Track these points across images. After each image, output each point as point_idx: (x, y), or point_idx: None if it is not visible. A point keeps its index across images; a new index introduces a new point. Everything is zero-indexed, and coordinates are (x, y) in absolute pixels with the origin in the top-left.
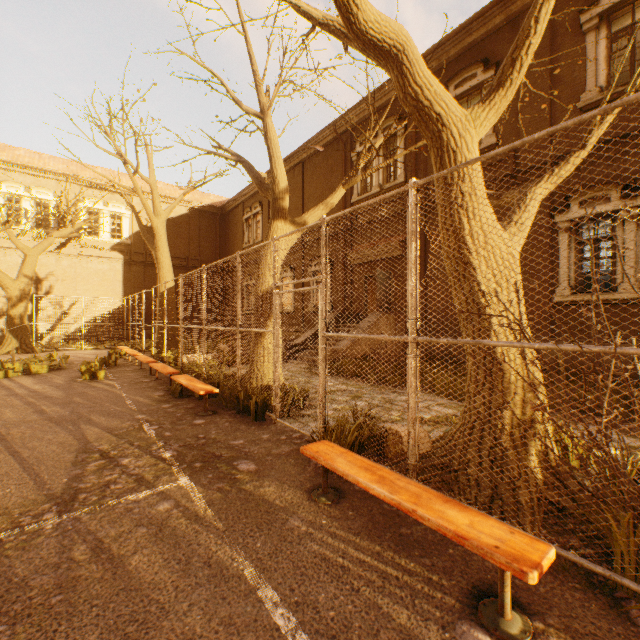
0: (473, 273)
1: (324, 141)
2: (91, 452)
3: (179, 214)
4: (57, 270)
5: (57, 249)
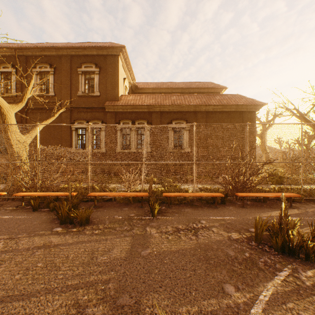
0: (12, 146)
1: None
2: None
3: None
4: None
5: None
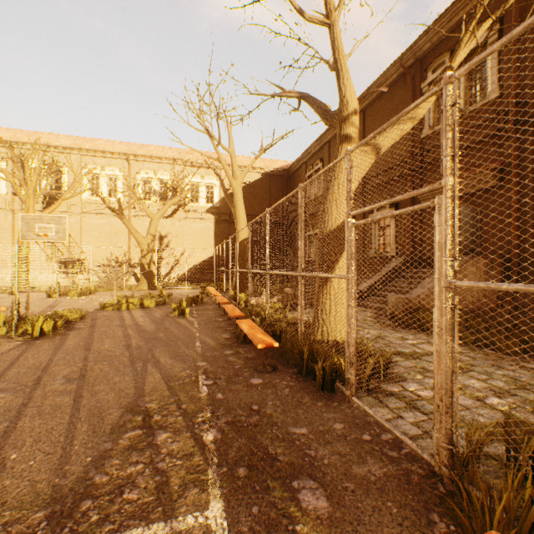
0: None
1: (387, 82)
2: (137, 411)
3: (254, 179)
4: (172, 230)
5: (172, 214)
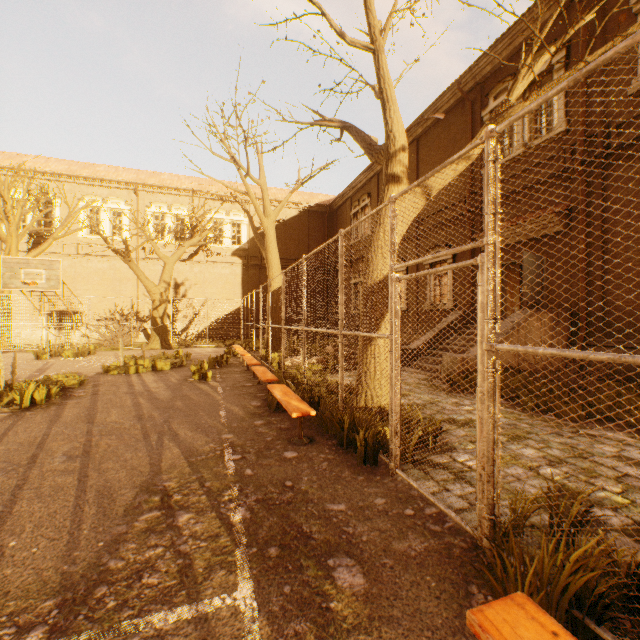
0: None
1: (444, 107)
2: (153, 491)
3: (290, 217)
4: (190, 276)
5: (190, 257)
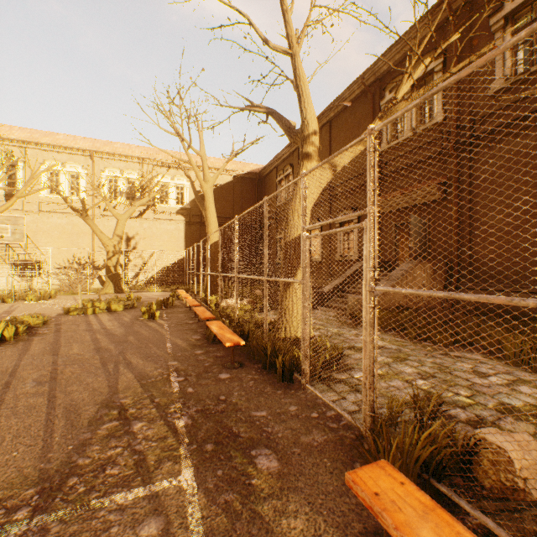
0: None
1: (351, 97)
2: (112, 407)
3: (225, 182)
4: (140, 231)
5: (140, 215)
